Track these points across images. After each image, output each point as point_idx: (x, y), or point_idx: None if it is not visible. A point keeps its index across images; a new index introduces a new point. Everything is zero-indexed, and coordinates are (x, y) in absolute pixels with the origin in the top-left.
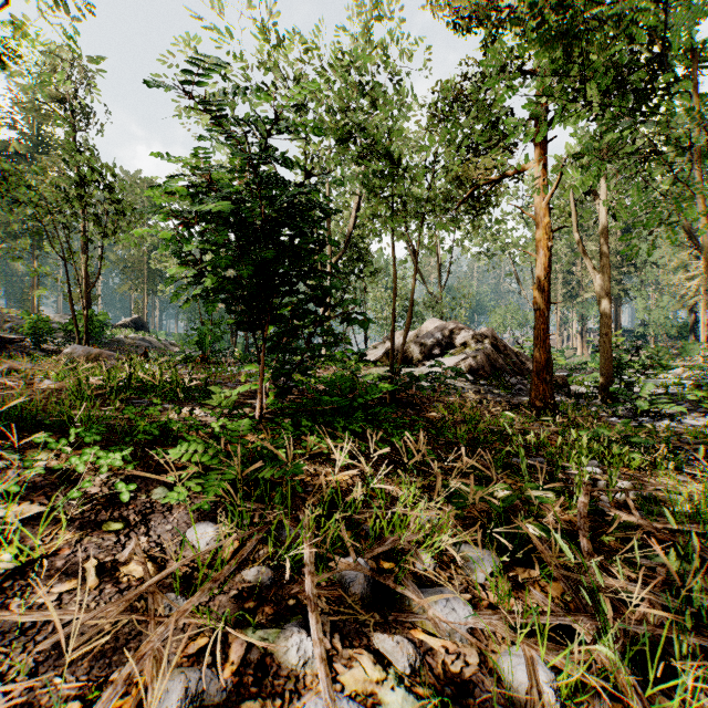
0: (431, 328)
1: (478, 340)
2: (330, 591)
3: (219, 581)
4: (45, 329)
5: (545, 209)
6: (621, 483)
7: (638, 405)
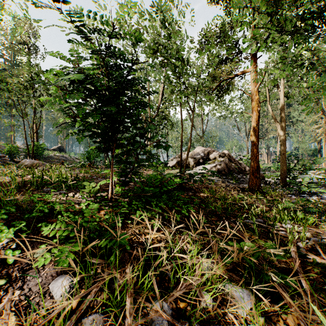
0: (199, 150)
1: (221, 156)
2: None
3: None
4: (15, 151)
5: (256, 92)
6: (307, 235)
7: (302, 188)
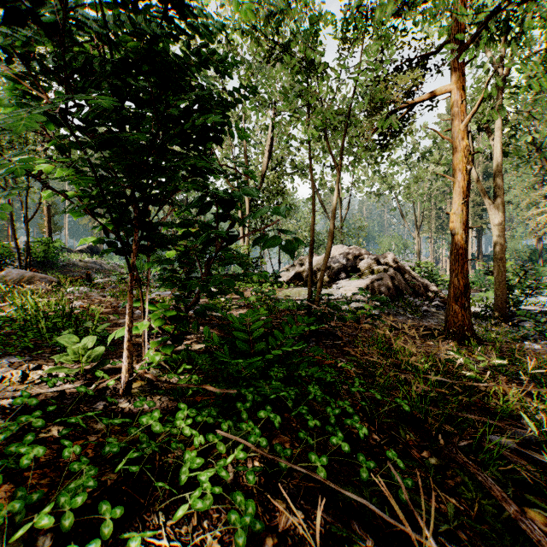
0: (337, 253)
1: (380, 264)
2: None
3: None
4: (6, 253)
5: (464, 132)
6: None
7: None
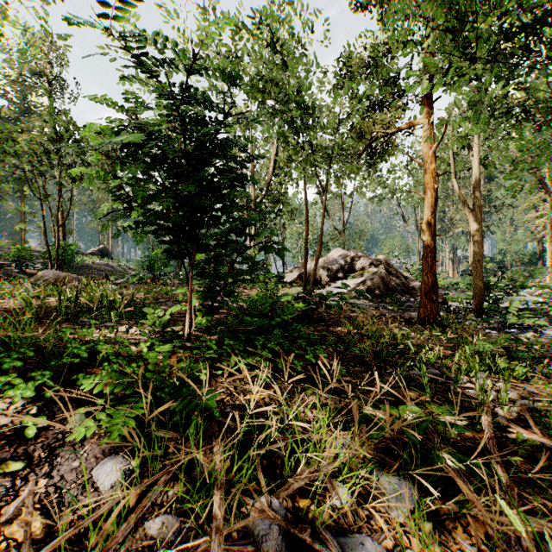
0: (336, 255)
1: (374, 265)
2: (241, 545)
3: (109, 550)
4: (27, 256)
5: (432, 157)
6: (511, 396)
7: (508, 319)
